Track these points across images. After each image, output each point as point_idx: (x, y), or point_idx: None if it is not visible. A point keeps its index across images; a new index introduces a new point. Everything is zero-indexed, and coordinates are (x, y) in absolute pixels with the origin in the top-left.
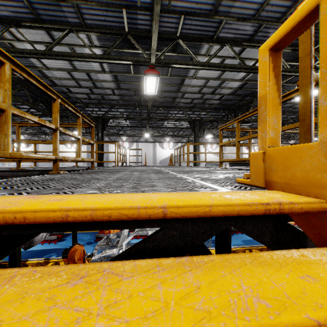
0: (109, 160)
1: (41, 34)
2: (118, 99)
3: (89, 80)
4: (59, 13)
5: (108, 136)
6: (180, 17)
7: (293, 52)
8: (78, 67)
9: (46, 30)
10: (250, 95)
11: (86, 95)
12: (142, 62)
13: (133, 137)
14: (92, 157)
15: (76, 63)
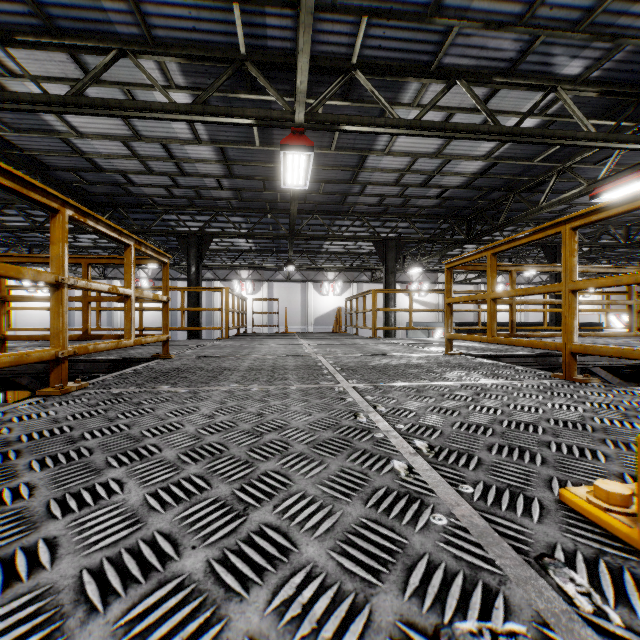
0: (213, 318)
1: (61, 62)
2: (229, 197)
3: (169, 159)
4: (94, 14)
5: (211, 269)
6: (359, 21)
7: (600, 97)
8: (145, 132)
9: (69, 52)
10: (501, 189)
11: (164, 190)
12: (277, 120)
13: (261, 271)
14: (165, 331)
15: (139, 123)
